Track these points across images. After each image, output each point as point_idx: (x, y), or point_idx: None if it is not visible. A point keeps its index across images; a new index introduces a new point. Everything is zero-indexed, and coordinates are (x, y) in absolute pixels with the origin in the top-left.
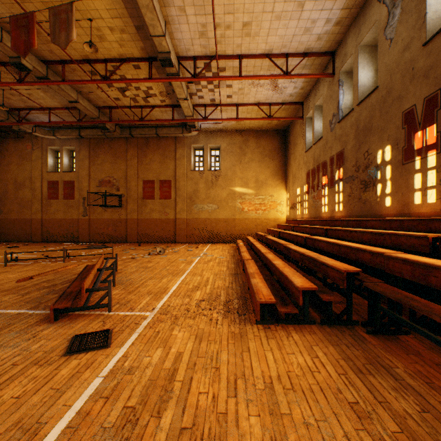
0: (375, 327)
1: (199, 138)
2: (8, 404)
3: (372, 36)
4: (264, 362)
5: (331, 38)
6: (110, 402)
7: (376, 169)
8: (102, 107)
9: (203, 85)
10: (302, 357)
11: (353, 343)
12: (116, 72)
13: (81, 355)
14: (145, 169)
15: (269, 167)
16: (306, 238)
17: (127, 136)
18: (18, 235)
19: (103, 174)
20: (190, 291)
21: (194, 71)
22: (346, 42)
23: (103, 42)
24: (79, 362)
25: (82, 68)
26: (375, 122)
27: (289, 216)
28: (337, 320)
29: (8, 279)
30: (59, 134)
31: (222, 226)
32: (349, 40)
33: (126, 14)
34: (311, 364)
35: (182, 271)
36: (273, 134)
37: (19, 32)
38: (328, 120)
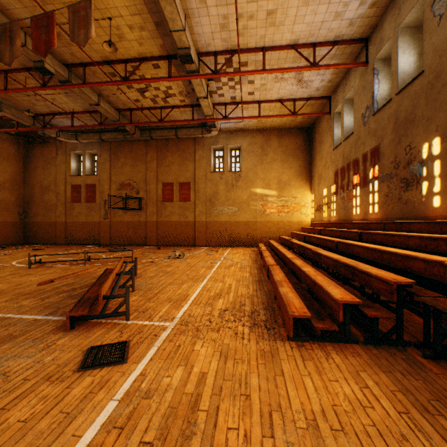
0: (434, 351)
1: (219, 138)
2: (13, 430)
3: (415, 15)
4: (303, 390)
5: (364, 22)
6: (125, 434)
7: (421, 165)
8: (122, 110)
9: (224, 82)
10: (348, 386)
11: (409, 370)
12: (136, 73)
13: (96, 371)
14: (165, 171)
15: (292, 167)
16: (338, 242)
17: (146, 139)
18: (43, 237)
19: (123, 177)
20: (212, 299)
21: (215, 67)
22: (383, 25)
23: (122, 41)
24: (93, 379)
25: (102, 70)
26: (419, 112)
27: (314, 218)
28: (384, 340)
29: (30, 282)
30: (81, 138)
31: (242, 229)
32: (386, 23)
33: (145, 10)
34: (361, 397)
35: (202, 277)
36: (297, 132)
37: (40, 32)
38: (360, 114)
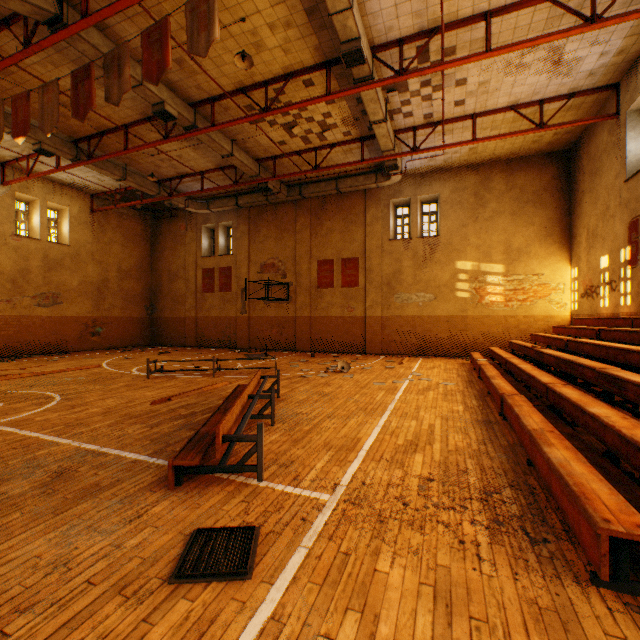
0: None
1: (402, 187)
2: None
3: None
4: None
5: None
6: None
7: None
8: (263, 160)
9: (413, 92)
10: None
11: None
12: (280, 99)
13: (196, 587)
14: (321, 243)
15: (532, 222)
16: None
17: (295, 198)
18: (171, 337)
19: (265, 255)
20: (401, 451)
21: (399, 64)
22: None
23: (260, 53)
24: (189, 609)
25: (235, 102)
26: None
27: (579, 310)
28: None
29: (144, 398)
30: (214, 207)
31: (441, 328)
32: None
33: None
34: None
35: (380, 407)
36: (542, 162)
37: (151, 51)
38: None
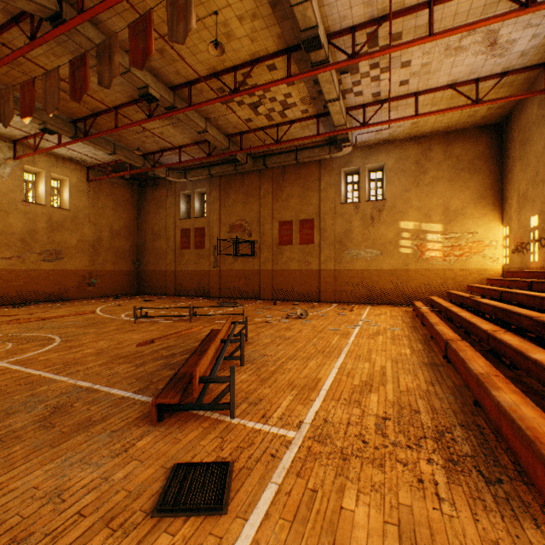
0: None
1: (352, 157)
2: None
3: None
4: None
5: None
6: None
7: None
8: (232, 135)
9: (363, 73)
10: None
11: None
12: (247, 82)
13: (177, 521)
14: (281, 207)
15: (467, 187)
16: None
17: (260, 168)
18: (154, 287)
19: (234, 217)
20: (357, 391)
21: (352, 49)
22: None
23: (230, 42)
24: (170, 543)
25: (208, 85)
26: None
27: (510, 264)
28: None
29: (131, 340)
30: (190, 176)
31: (387, 280)
32: None
33: None
34: None
35: (336, 350)
36: (477, 134)
37: (137, 40)
38: None
